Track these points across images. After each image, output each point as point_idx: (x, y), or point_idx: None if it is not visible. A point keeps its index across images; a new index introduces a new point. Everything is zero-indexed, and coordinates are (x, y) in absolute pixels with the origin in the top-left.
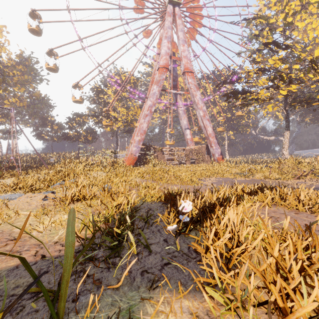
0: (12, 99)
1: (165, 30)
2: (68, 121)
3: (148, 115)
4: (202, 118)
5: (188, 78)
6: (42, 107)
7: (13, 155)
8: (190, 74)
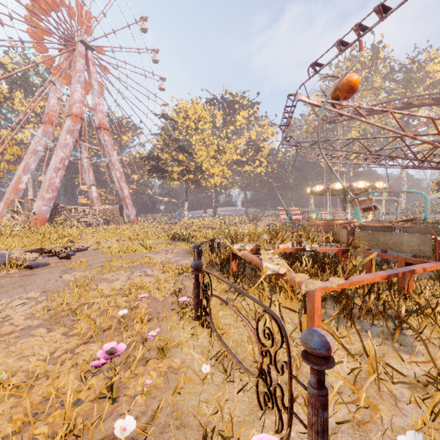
0: None
1: (77, 72)
2: None
3: (62, 169)
4: (118, 180)
5: (105, 135)
6: None
7: None
8: (106, 132)
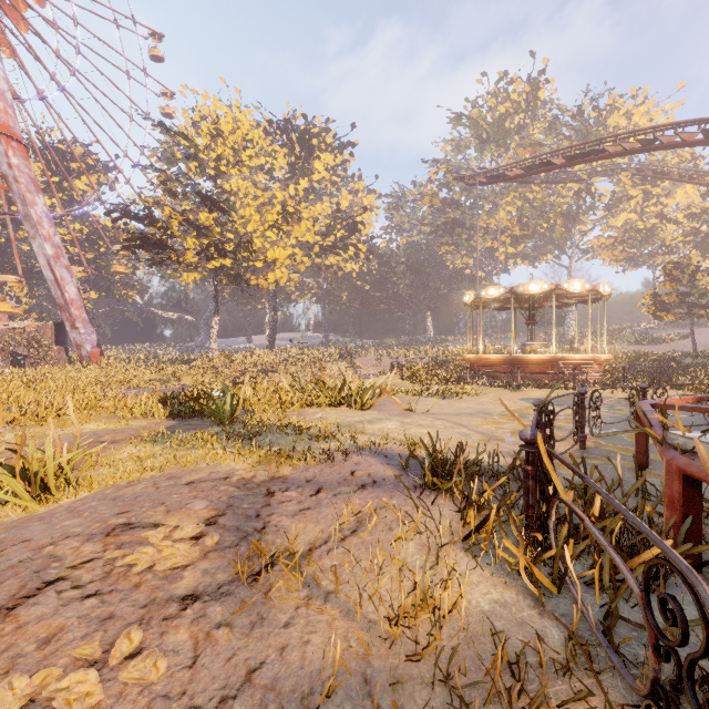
0: None
1: None
2: None
3: None
4: (50, 262)
5: (10, 153)
6: None
7: None
8: (15, 145)
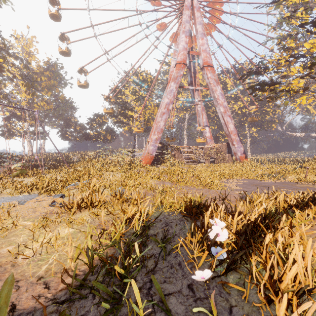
0: (41, 103)
1: (182, 24)
2: (89, 121)
3: (165, 113)
4: (222, 115)
5: (207, 73)
6: (67, 110)
7: (37, 154)
8: (209, 68)
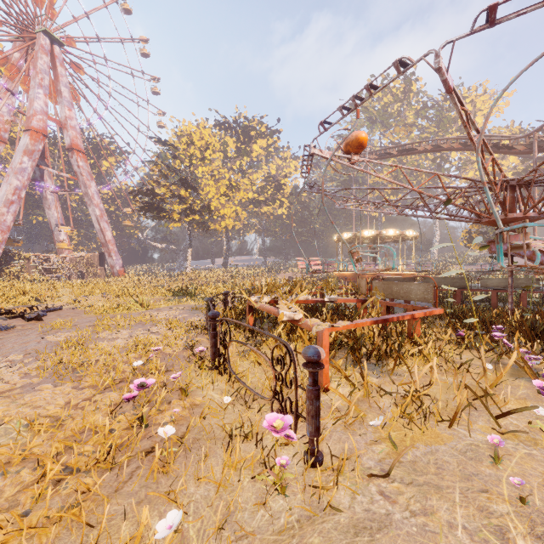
0: None
1: (38, 72)
2: None
3: (16, 202)
4: (98, 219)
5: (79, 160)
6: None
7: None
8: (81, 155)
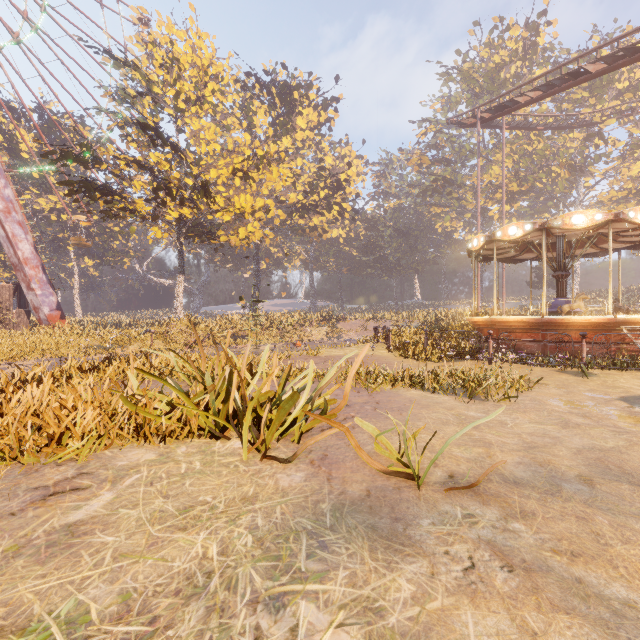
0: None
1: None
2: None
3: None
4: None
5: None
6: None
7: None
8: None
